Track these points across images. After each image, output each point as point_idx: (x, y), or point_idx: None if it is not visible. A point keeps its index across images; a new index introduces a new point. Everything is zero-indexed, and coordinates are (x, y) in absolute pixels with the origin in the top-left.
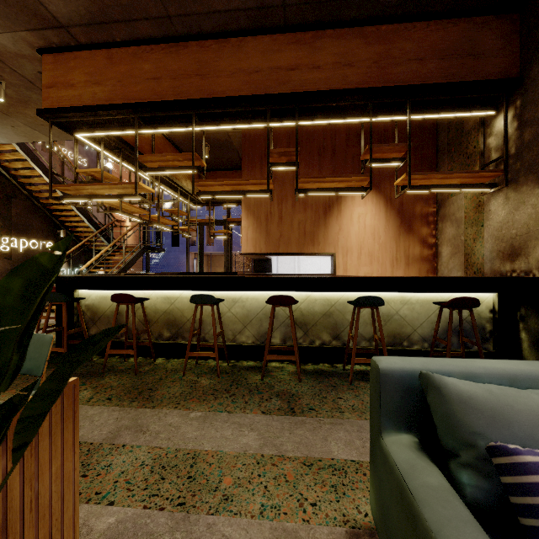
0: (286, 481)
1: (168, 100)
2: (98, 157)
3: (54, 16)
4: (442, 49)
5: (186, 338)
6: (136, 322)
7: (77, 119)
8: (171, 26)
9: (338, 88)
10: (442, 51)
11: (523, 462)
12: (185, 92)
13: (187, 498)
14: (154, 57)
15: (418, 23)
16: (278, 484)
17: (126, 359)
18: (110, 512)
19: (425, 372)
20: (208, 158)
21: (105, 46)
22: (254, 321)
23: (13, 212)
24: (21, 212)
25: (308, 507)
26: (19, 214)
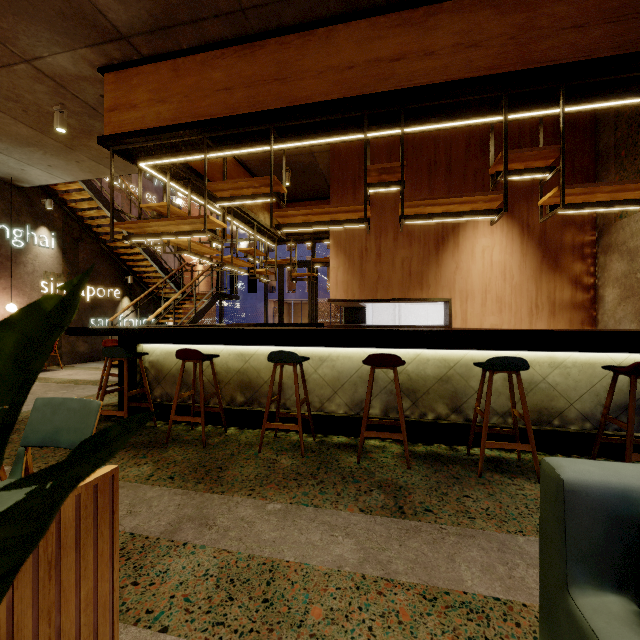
0: (399, 622)
1: (241, 114)
2: (164, 190)
3: (114, 26)
4: (614, 8)
5: (263, 405)
6: (204, 382)
7: (141, 145)
8: (245, 22)
9: (459, 77)
10: (614, 11)
11: None
12: (262, 102)
13: (262, 633)
14: (225, 63)
15: None
16: (387, 626)
17: (194, 427)
18: None
19: None
20: (289, 187)
21: (170, 56)
22: (347, 385)
23: (80, 257)
24: (88, 257)
25: None
26: (86, 259)
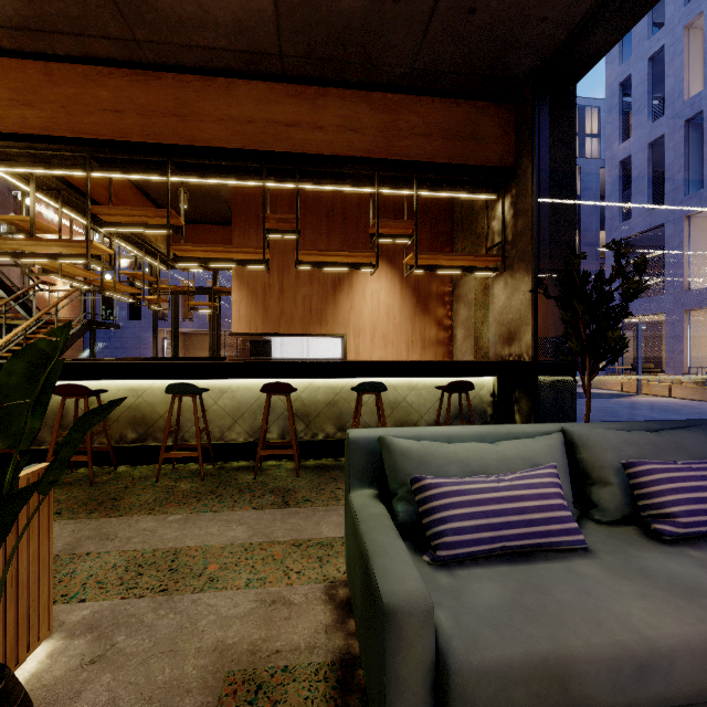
0: (274, 559)
1: (134, 141)
2: (23, 199)
3: None
4: (447, 128)
5: (159, 440)
6: None
7: None
8: (139, 51)
9: (342, 153)
10: (447, 131)
11: (426, 484)
12: (158, 133)
13: (169, 585)
14: (114, 84)
15: (424, 97)
16: (265, 563)
17: (74, 470)
18: (83, 607)
19: (382, 436)
20: (186, 207)
21: (41, 58)
22: (247, 414)
23: None
24: None
25: (293, 575)
26: None
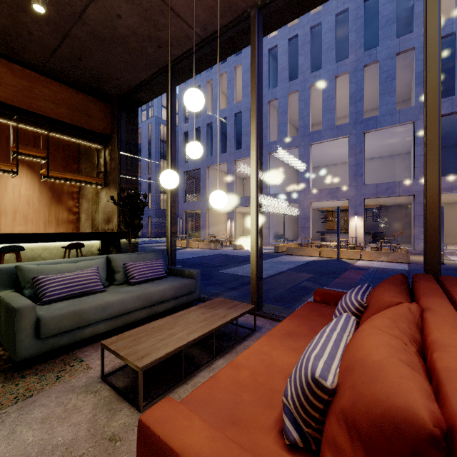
0: None
1: None
2: None
3: None
4: (70, 104)
5: None
6: None
7: None
8: None
9: None
10: (70, 105)
11: (39, 278)
12: None
13: None
14: None
15: (54, 81)
16: None
17: None
18: None
19: (17, 265)
20: None
21: None
22: None
23: None
24: None
25: None
26: None
